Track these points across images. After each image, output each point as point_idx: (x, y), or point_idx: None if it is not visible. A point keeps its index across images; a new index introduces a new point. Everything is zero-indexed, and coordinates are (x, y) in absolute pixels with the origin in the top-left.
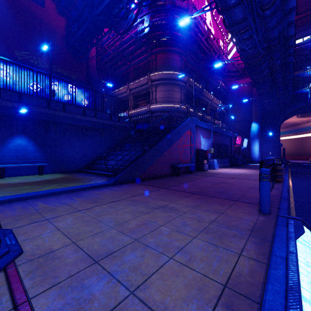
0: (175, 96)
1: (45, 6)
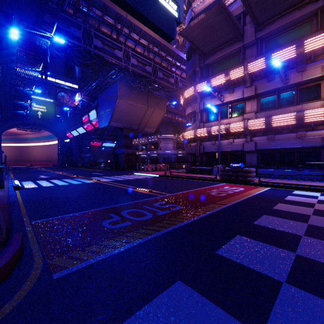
0: None
1: None
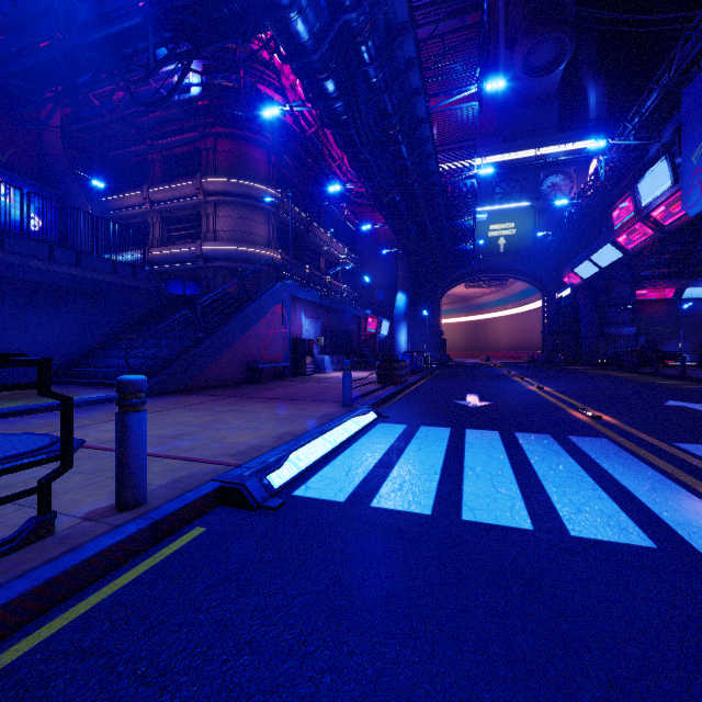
0: (256, 231)
1: None
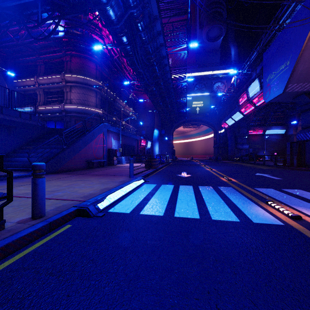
0: (90, 100)
1: None
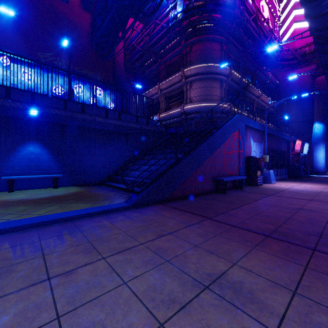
0: (214, 93)
1: (70, 2)
